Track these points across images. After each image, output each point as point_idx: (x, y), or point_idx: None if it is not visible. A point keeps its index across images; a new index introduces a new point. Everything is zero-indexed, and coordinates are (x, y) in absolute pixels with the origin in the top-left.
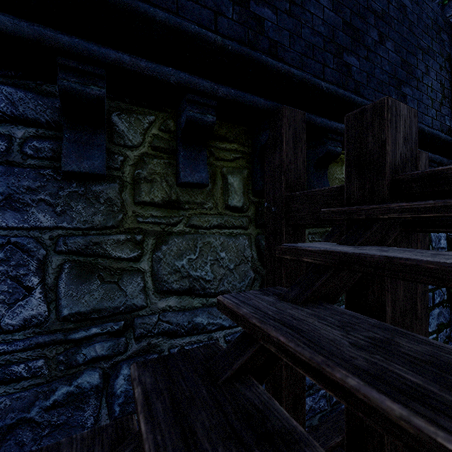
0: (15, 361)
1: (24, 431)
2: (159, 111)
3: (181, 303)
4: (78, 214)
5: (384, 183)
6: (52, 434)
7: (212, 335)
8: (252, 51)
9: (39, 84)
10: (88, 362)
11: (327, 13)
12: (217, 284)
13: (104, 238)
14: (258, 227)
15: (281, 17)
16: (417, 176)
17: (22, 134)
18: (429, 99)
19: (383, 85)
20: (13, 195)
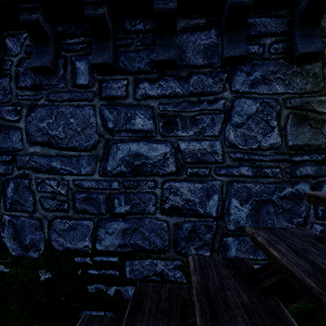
0: (266, 166)
1: (270, 206)
2: None
3: None
4: (296, 84)
5: None
6: (283, 213)
7: None
8: None
9: (277, 12)
10: (302, 177)
11: None
12: None
13: (311, 99)
14: None
15: None
16: None
17: (269, 42)
18: None
19: None
20: (265, 76)
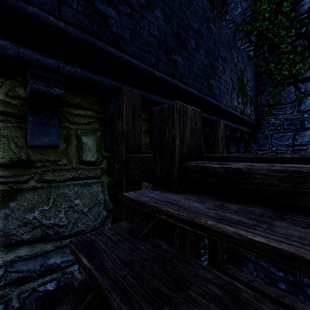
0: None
1: None
2: (6, 78)
3: (33, 250)
4: None
5: (174, 169)
6: None
7: (66, 270)
8: (96, 40)
9: None
10: None
11: (160, 22)
12: (72, 226)
13: None
14: (110, 175)
15: (123, 17)
16: (194, 167)
17: None
18: (225, 89)
19: (198, 77)
20: None
